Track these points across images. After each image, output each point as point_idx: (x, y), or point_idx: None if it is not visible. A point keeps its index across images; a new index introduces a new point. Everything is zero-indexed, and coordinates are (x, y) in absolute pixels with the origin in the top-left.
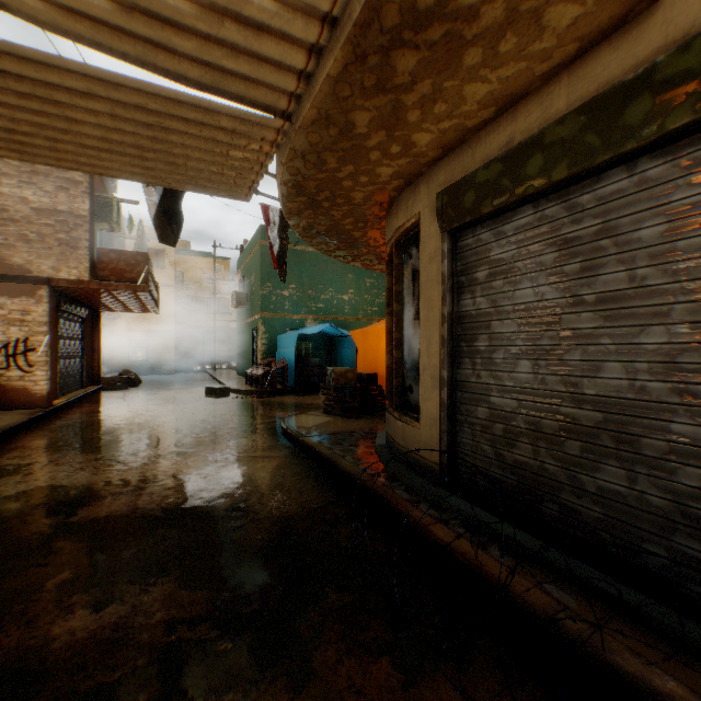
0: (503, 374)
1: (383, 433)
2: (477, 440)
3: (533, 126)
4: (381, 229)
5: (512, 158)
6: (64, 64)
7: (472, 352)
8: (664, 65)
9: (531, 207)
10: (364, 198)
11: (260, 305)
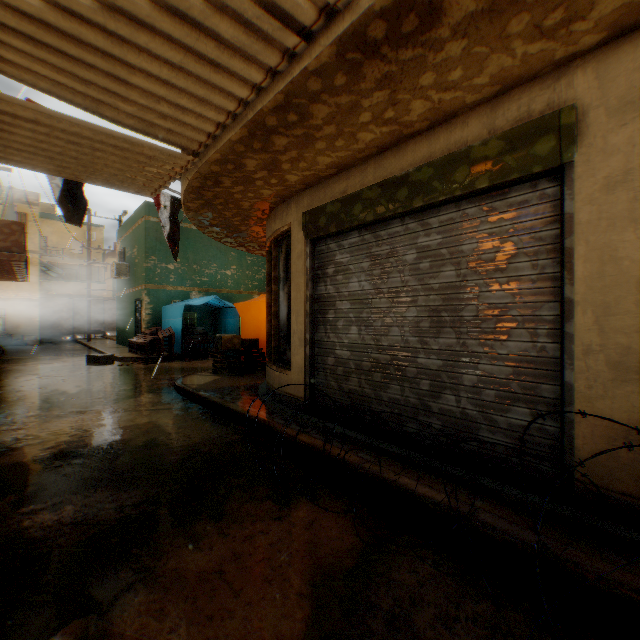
0: (342, 335)
1: (264, 384)
2: (327, 379)
3: (358, 185)
4: (263, 226)
5: (346, 202)
6: (23, 103)
7: (325, 321)
8: (412, 174)
9: (358, 232)
10: (250, 206)
11: (144, 276)
